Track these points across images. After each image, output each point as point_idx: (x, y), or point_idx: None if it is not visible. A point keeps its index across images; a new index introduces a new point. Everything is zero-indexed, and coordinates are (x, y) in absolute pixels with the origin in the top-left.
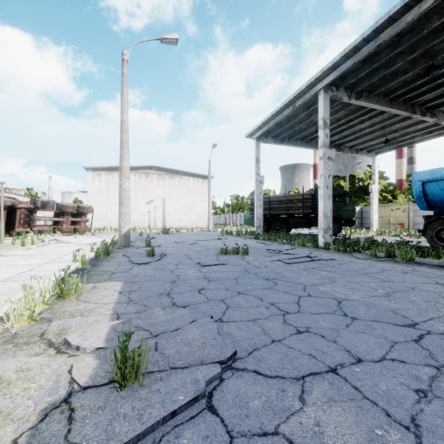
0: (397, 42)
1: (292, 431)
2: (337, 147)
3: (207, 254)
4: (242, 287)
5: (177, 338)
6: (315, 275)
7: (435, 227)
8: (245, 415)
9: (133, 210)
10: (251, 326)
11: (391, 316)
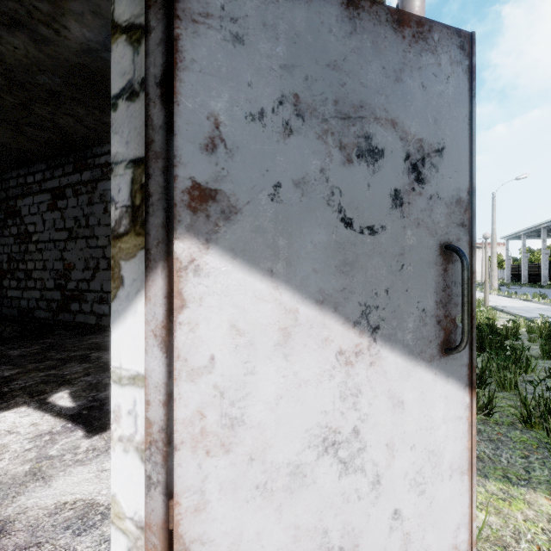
0: (539, 228)
1: None
2: None
3: None
4: None
5: None
6: None
7: None
8: None
9: None
10: None
11: None
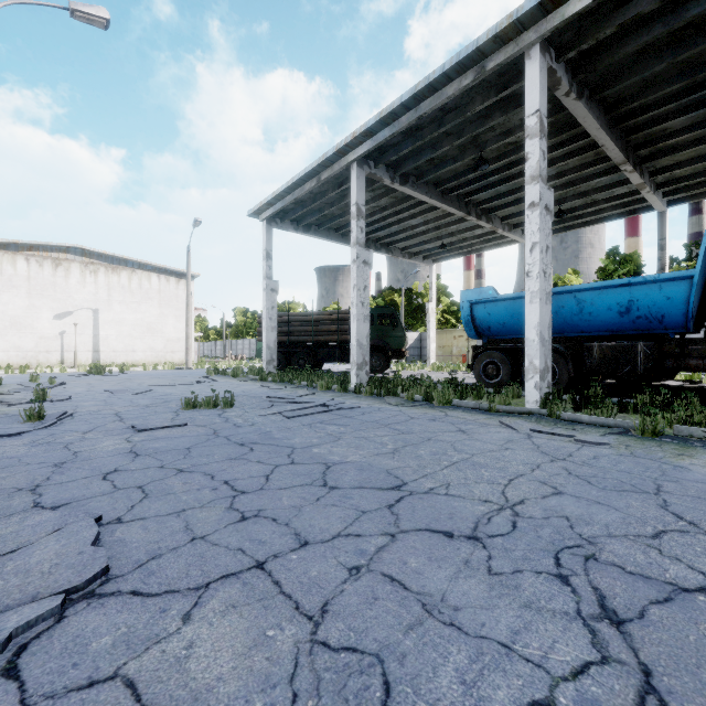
0: (442, 119)
1: (142, 667)
2: (385, 247)
3: (159, 411)
4: (191, 461)
5: (7, 565)
6: (319, 431)
7: (482, 361)
8: (72, 665)
9: (23, 330)
10: (169, 522)
11: (382, 478)
